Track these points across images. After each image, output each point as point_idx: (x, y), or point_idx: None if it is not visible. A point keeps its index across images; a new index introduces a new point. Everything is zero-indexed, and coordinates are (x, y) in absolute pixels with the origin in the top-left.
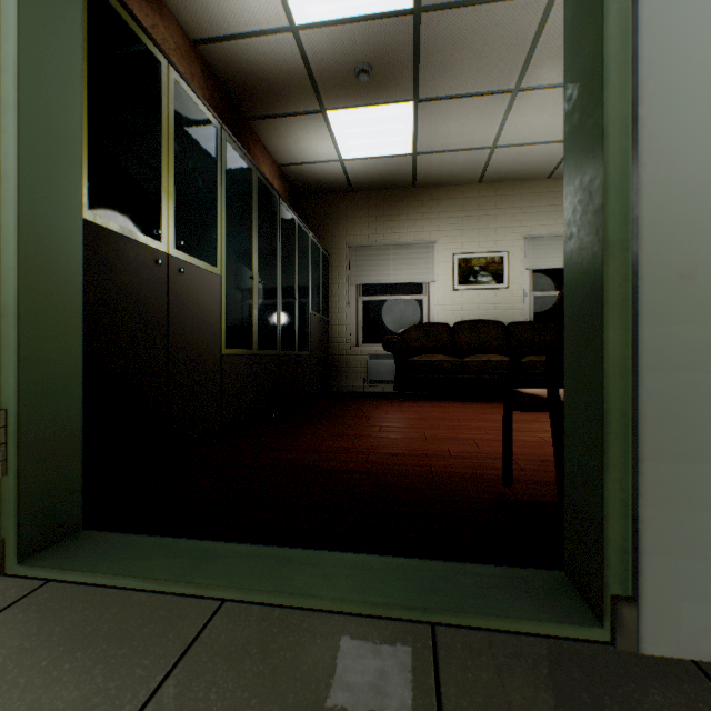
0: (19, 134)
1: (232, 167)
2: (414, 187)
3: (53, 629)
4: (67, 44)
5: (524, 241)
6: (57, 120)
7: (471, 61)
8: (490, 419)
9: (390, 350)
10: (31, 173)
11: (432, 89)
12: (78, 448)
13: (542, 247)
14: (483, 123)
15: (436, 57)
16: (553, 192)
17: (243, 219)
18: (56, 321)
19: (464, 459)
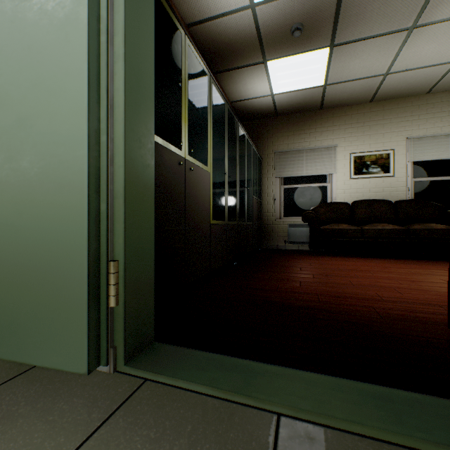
0: (125, 75)
1: (215, 101)
2: (321, 109)
3: (164, 423)
4: (147, 15)
5: (407, 141)
6: (142, 66)
7: (379, 10)
8: (393, 271)
9: (307, 221)
10: (131, 102)
11: (345, 35)
12: (152, 286)
13: (422, 144)
14: (381, 57)
15: (352, 11)
16: (431, 104)
17: (220, 135)
18: (142, 201)
19: (397, 303)
